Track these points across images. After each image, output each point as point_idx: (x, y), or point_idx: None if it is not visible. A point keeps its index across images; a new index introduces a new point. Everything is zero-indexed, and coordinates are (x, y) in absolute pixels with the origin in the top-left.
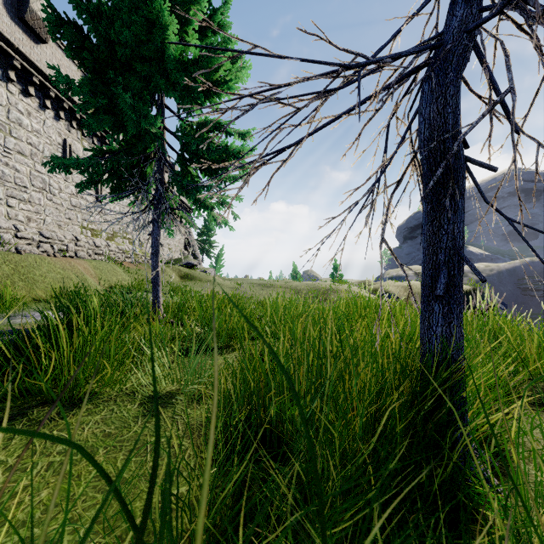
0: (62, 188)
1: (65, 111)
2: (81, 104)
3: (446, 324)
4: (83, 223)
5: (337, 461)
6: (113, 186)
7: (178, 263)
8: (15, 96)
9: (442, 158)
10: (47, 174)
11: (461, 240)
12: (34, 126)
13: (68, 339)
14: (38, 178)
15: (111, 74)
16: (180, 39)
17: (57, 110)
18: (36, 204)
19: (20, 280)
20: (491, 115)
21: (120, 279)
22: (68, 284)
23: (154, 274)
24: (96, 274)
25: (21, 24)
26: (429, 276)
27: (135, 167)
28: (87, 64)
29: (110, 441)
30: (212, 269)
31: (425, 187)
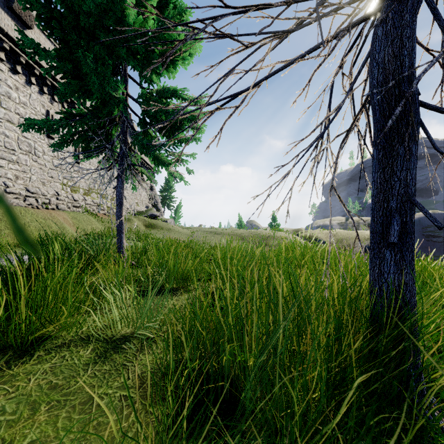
0: (45, 151)
1: (48, 87)
2: (48, 68)
3: (398, 271)
4: (64, 181)
5: (300, 439)
6: (83, 146)
7: (143, 214)
8: (5, 73)
9: (397, 102)
10: (32, 139)
11: (413, 186)
12: (21, 99)
13: (26, 284)
14: (25, 142)
15: (73, 36)
16: (140, 14)
17: (41, 85)
18: (23, 164)
19: (6, 228)
20: (443, 61)
21: (94, 227)
22: (48, 231)
23: (118, 223)
24: (74, 223)
25: (10, 12)
26: (380, 223)
27: (102, 130)
28: (56, 33)
29: (55, 394)
30: (171, 220)
31: (376, 134)
